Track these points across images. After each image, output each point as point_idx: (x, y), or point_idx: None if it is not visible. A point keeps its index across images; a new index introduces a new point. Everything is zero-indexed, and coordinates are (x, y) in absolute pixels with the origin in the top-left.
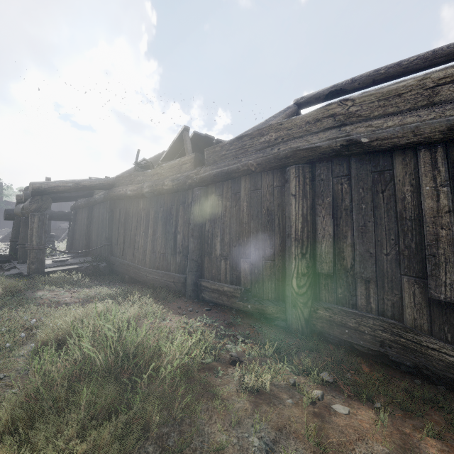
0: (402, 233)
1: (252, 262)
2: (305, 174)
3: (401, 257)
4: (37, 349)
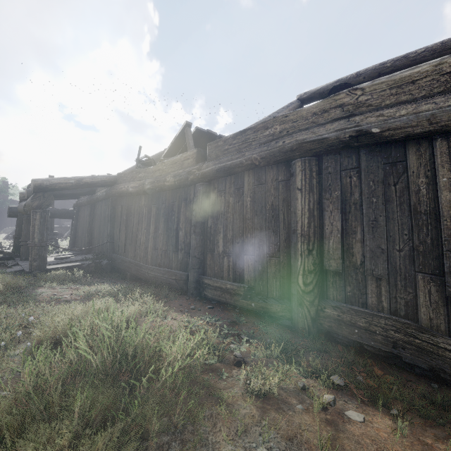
0: (416, 228)
1: (256, 259)
2: (311, 167)
3: (415, 253)
4: (34, 348)
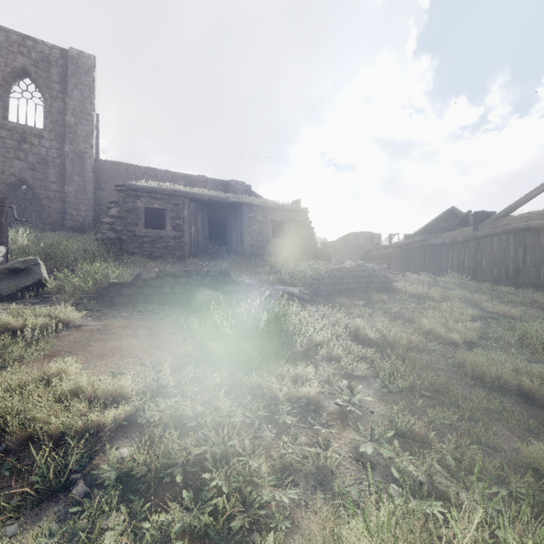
0: (541, 254)
1: (498, 268)
2: (515, 236)
3: (541, 260)
4: None
